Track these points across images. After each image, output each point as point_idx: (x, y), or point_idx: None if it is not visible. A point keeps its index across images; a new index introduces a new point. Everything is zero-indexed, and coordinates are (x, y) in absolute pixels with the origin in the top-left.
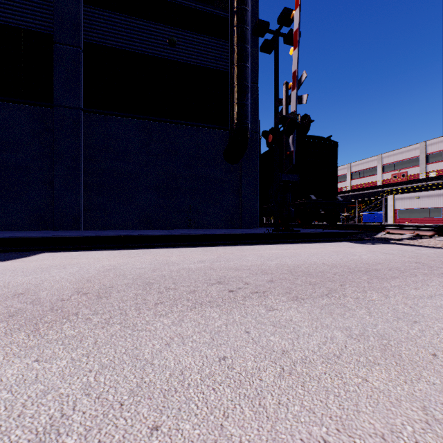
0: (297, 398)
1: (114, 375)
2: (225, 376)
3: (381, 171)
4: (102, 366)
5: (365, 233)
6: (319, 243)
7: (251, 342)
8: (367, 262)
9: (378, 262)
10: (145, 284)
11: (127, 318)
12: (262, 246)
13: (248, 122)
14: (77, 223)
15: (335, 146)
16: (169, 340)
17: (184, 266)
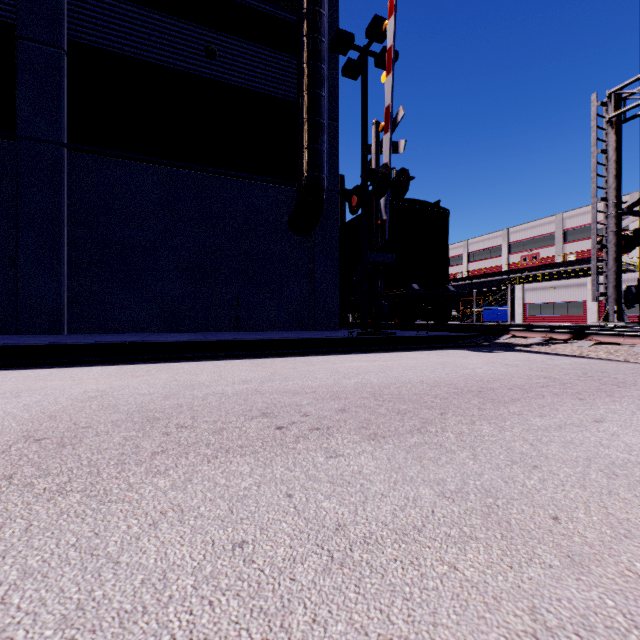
0: (345, 608)
1: (41, 589)
2: (236, 576)
3: (506, 251)
4: (24, 573)
5: (483, 337)
6: (421, 351)
7: (292, 512)
8: (482, 378)
9: (497, 378)
10: (146, 421)
11: (97, 480)
12: (341, 356)
13: (323, 176)
14: (56, 323)
15: (445, 215)
16: (158, 517)
17: (216, 390)
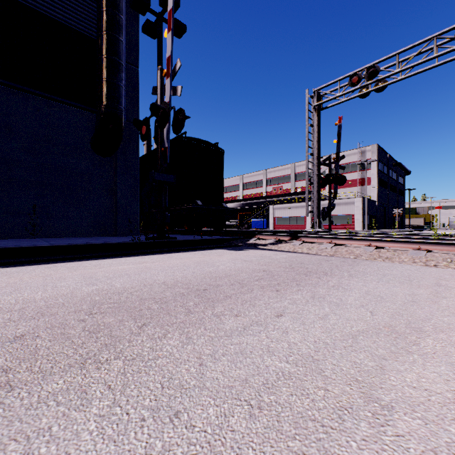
0: None
1: None
2: None
3: (265, 184)
4: None
5: (241, 239)
6: (193, 251)
7: None
8: (218, 275)
9: (229, 274)
10: None
11: None
12: (118, 259)
13: (121, 107)
14: None
15: (221, 153)
16: None
17: None
